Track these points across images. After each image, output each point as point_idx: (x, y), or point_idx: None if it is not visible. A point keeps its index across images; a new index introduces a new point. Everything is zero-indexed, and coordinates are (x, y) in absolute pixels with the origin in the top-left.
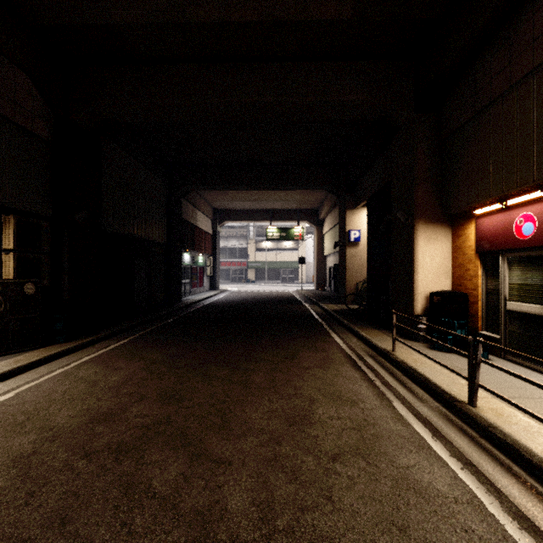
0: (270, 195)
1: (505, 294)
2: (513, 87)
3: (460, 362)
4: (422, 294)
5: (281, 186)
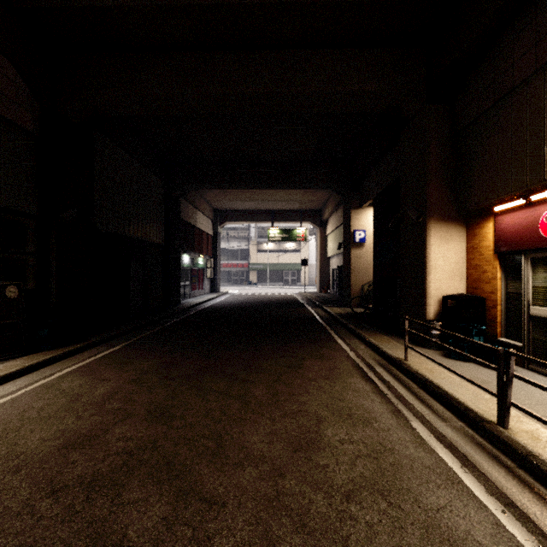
0: (272, 195)
1: (528, 298)
2: (540, 71)
3: (480, 373)
4: (435, 298)
5: (283, 185)
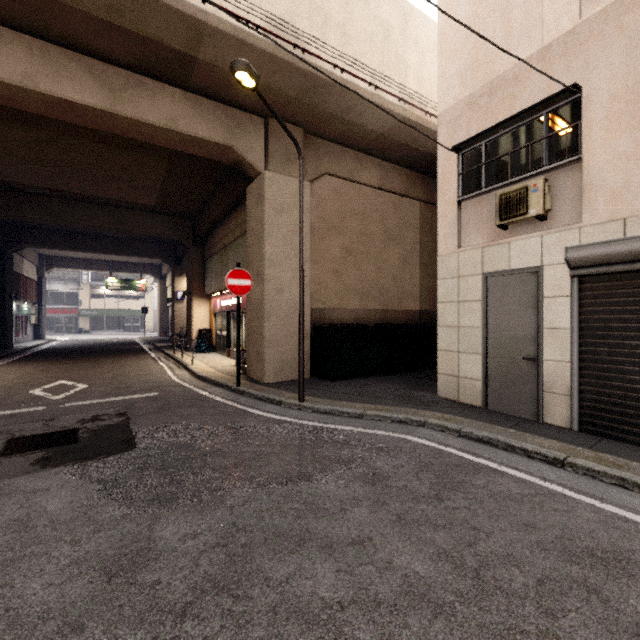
0: None
1: (217, 329)
2: (214, 255)
3: (197, 354)
4: (196, 331)
5: (121, 254)
